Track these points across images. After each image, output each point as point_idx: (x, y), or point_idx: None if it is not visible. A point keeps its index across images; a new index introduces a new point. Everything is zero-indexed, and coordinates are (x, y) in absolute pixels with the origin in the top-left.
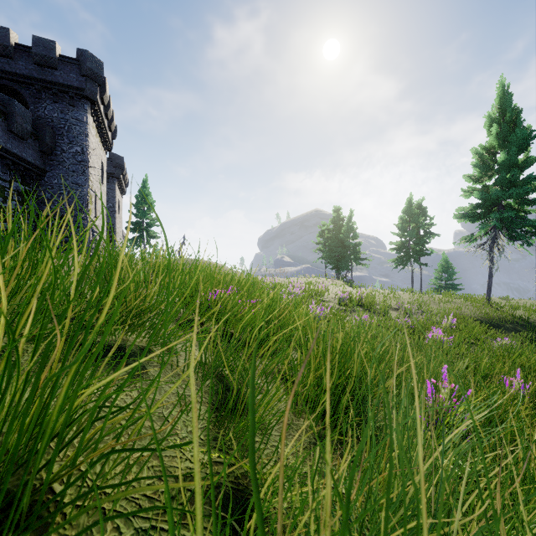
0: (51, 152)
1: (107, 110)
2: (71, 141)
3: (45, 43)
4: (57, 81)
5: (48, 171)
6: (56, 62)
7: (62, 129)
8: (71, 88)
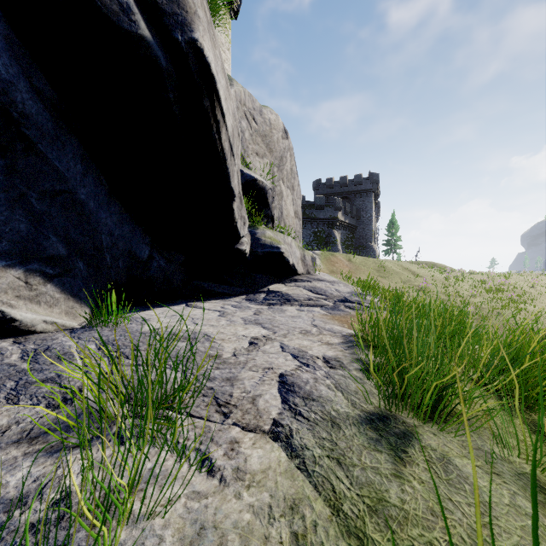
0: (359, 219)
1: (378, 189)
2: (366, 212)
3: (358, 176)
4: (362, 189)
5: (358, 226)
6: (362, 182)
7: (363, 208)
8: (367, 190)
